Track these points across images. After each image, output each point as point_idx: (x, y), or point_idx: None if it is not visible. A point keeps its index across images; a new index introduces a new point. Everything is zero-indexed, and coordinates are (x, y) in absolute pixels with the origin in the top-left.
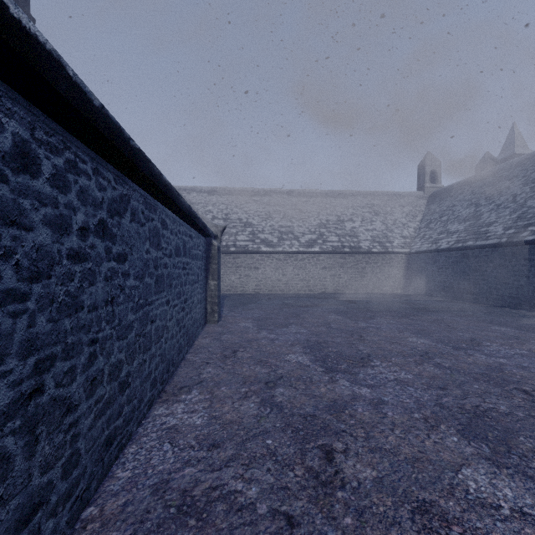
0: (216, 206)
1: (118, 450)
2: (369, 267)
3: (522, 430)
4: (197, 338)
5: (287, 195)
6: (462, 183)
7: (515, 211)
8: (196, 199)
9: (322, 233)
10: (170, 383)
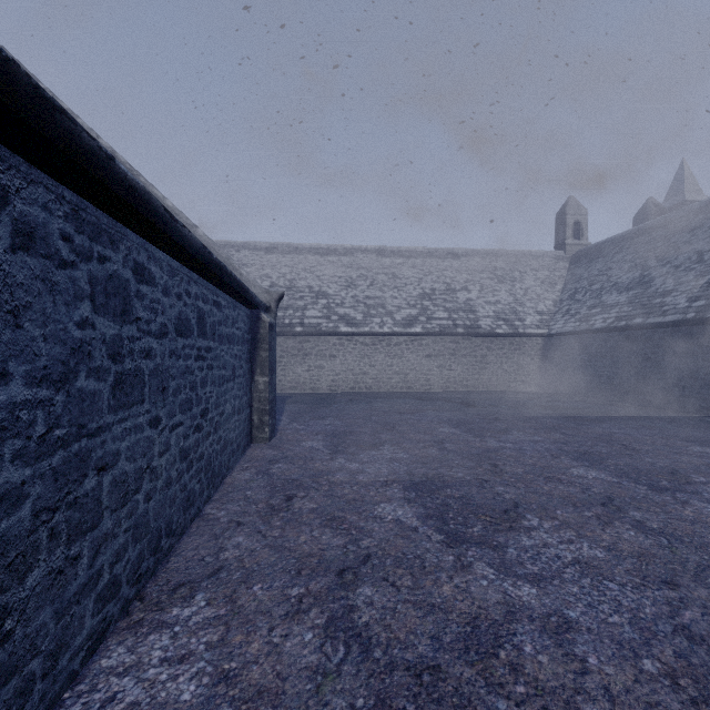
0: (277, 269)
1: None
2: (491, 355)
3: None
4: (232, 471)
5: (376, 254)
6: (619, 238)
7: (703, 274)
8: (249, 259)
9: (425, 307)
10: (158, 574)
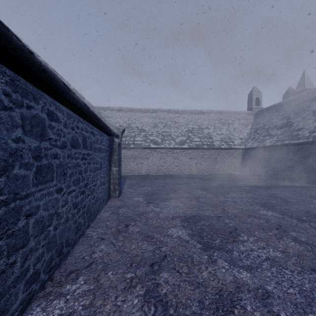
0: (122, 119)
1: None
2: (219, 158)
3: None
4: (100, 212)
5: (167, 112)
6: (276, 105)
7: None
8: (109, 114)
9: (189, 136)
10: (61, 266)
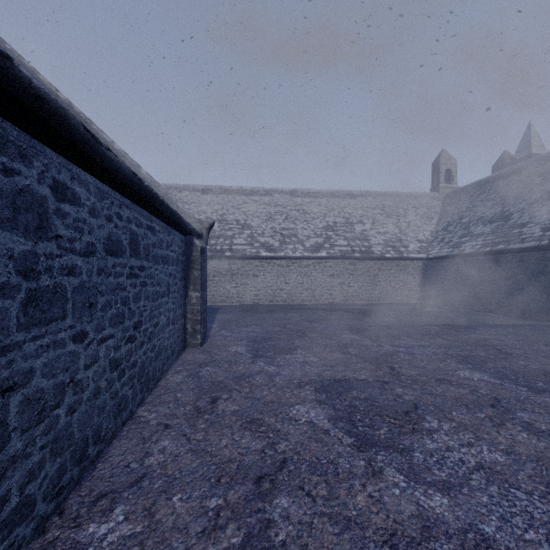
0: (211, 206)
1: None
2: (381, 275)
3: None
4: (166, 374)
5: (289, 194)
6: (482, 182)
7: None
8: (188, 198)
9: (329, 236)
10: (82, 483)
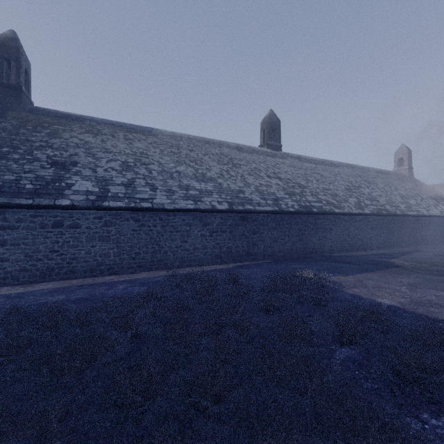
0: None
1: None
2: None
3: None
4: None
5: None
6: None
7: None
8: None
9: None
10: None
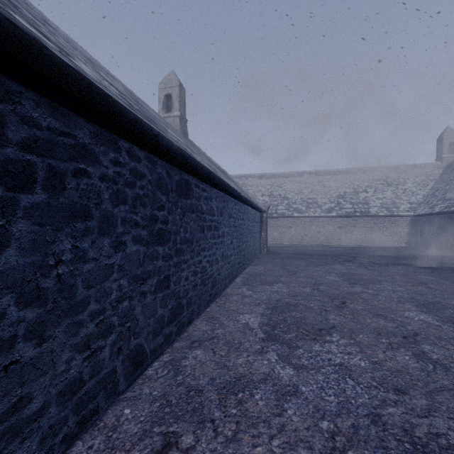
0: (264, 187)
1: (244, 268)
2: (376, 227)
3: (358, 275)
4: (257, 257)
5: (315, 174)
6: None
7: None
8: (251, 182)
9: (339, 202)
10: (251, 264)
